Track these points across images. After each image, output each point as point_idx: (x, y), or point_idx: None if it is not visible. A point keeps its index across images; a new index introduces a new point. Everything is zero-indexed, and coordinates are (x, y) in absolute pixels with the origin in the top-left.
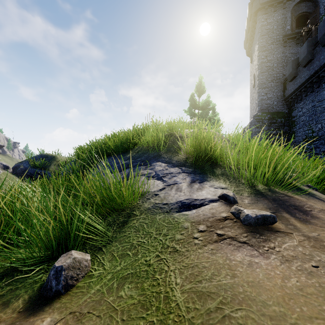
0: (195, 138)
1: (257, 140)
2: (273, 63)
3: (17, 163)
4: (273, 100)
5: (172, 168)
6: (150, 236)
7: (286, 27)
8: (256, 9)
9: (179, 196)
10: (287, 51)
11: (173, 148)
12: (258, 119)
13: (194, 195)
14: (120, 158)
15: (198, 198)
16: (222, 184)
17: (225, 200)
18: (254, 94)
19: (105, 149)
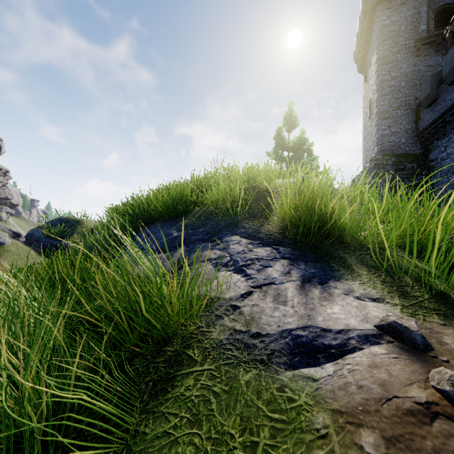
0: (299, 194)
1: (451, 198)
2: (400, 81)
3: (32, 229)
4: (400, 136)
5: (260, 248)
6: (228, 453)
7: (420, 26)
8: (374, 2)
9: (283, 315)
10: (421, 62)
11: (258, 210)
12: (377, 164)
13: (317, 317)
14: (171, 227)
15: (329, 326)
16: (367, 286)
17: (397, 339)
18: (370, 128)
19: (149, 211)
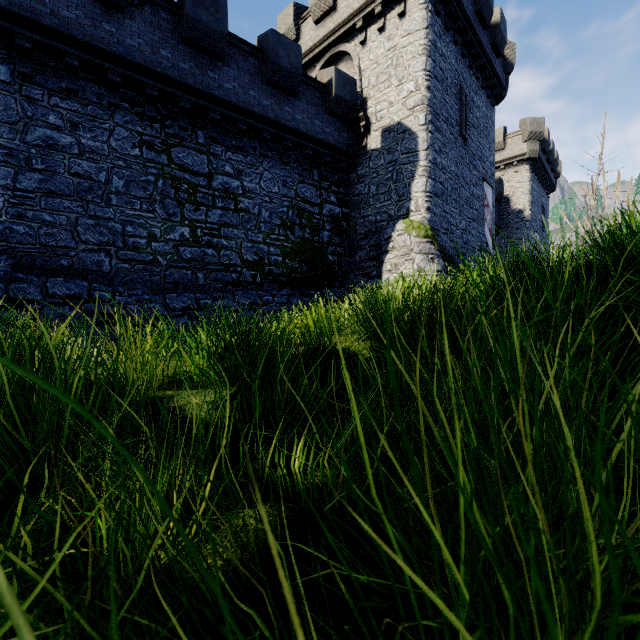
0: None
1: None
2: None
3: None
4: None
5: None
6: None
7: None
8: None
9: None
10: None
11: None
12: None
13: None
14: None
15: None
16: None
17: None
18: None
19: None
